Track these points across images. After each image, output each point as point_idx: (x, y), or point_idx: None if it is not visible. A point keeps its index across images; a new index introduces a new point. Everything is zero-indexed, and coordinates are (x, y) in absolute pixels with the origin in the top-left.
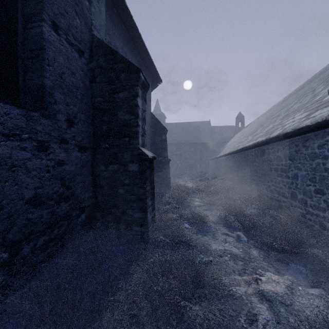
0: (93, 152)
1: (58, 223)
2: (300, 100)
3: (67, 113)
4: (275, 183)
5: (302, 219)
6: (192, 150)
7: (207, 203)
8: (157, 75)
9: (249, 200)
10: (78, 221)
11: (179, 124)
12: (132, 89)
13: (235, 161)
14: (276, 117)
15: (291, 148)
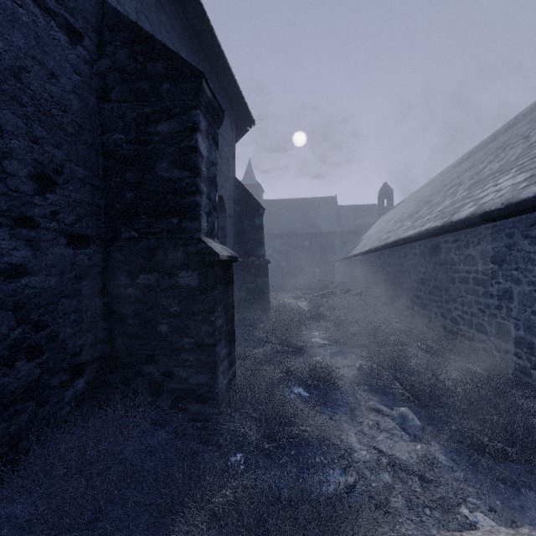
0: (106, 247)
1: (8, 410)
2: (500, 156)
3: (34, 160)
4: (461, 305)
5: (522, 377)
6: (307, 244)
7: (337, 340)
8: (246, 112)
9: (411, 335)
10: (66, 397)
11: (285, 201)
12: (185, 115)
13: (382, 263)
14: (456, 187)
15: (497, 241)
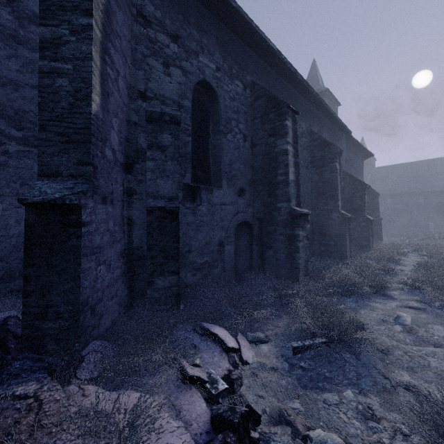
0: None
1: None
2: None
3: None
4: None
5: None
6: (421, 202)
7: (414, 250)
8: (369, 153)
9: None
10: None
11: (397, 166)
12: (362, 192)
13: None
14: None
15: None
